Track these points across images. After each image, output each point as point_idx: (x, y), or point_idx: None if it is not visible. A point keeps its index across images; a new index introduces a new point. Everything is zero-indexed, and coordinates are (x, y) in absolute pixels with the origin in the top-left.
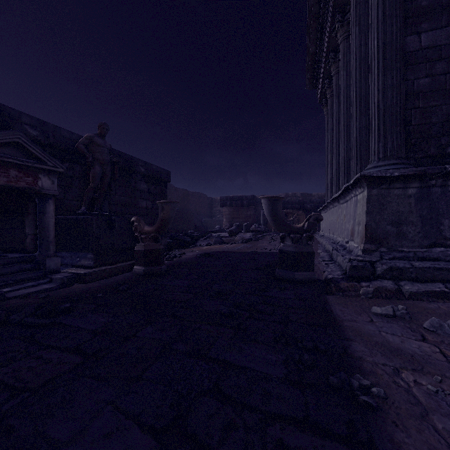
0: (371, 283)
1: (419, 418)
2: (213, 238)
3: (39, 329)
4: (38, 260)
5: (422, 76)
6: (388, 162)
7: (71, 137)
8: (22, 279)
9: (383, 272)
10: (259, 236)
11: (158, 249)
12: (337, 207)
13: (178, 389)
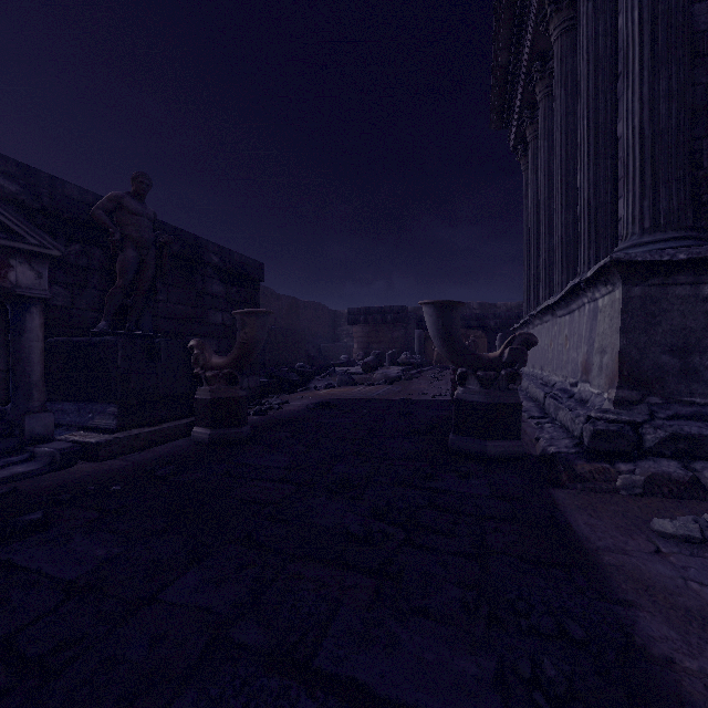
0: (637, 466)
1: None
2: (337, 375)
3: None
4: (10, 418)
5: None
6: (662, 236)
7: (84, 198)
8: None
9: (658, 443)
10: (413, 373)
11: (236, 398)
12: (551, 323)
13: None
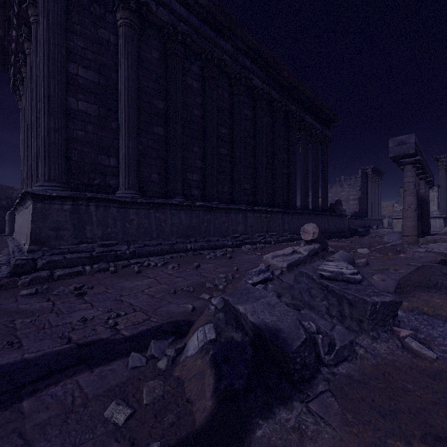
0: (30, 275)
1: (9, 335)
2: None
3: None
4: None
5: (79, 129)
6: (51, 184)
7: None
8: None
9: (43, 265)
10: None
11: None
12: (23, 211)
13: None
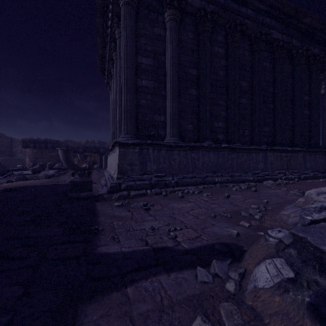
0: (118, 193)
1: (111, 231)
2: (14, 175)
3: None
4: None
5: (143, 99)
6: (128, 136)
7: None
8: None
9: (124, 188)
10: (62, 172)
11: None
12: (112, 154)
13: None
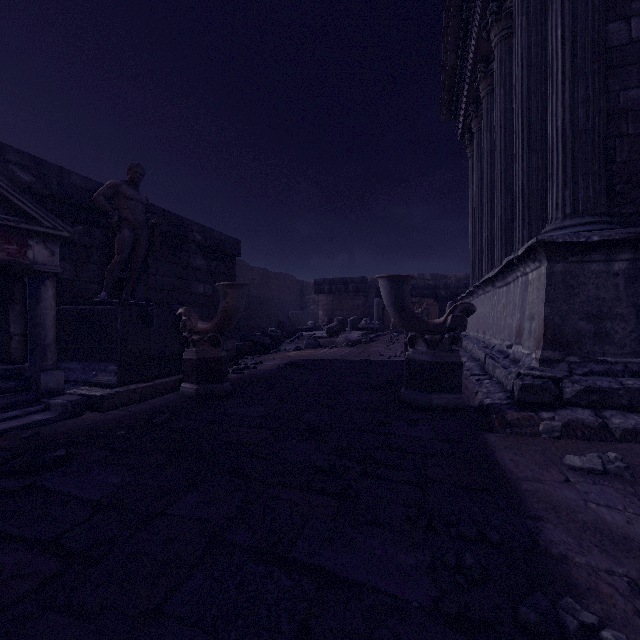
0: (557, 414)
1: None
2: (304, 339)
3: (2, 499)
4: (28, 375)
5: (632, 86)
6: (580, 221)
7: (86, 186)
8: (0, 406)
9: (575, 395)
10: (372, 336)
11: (218, 358)
12: (491, 293)
13: (231, 639)
